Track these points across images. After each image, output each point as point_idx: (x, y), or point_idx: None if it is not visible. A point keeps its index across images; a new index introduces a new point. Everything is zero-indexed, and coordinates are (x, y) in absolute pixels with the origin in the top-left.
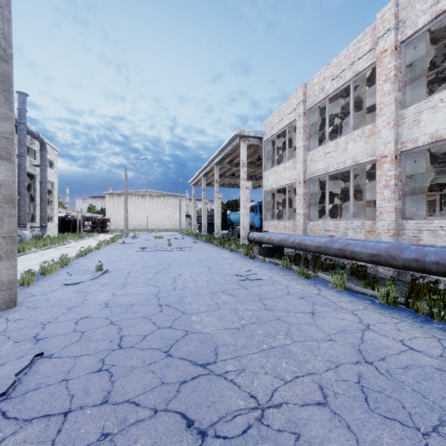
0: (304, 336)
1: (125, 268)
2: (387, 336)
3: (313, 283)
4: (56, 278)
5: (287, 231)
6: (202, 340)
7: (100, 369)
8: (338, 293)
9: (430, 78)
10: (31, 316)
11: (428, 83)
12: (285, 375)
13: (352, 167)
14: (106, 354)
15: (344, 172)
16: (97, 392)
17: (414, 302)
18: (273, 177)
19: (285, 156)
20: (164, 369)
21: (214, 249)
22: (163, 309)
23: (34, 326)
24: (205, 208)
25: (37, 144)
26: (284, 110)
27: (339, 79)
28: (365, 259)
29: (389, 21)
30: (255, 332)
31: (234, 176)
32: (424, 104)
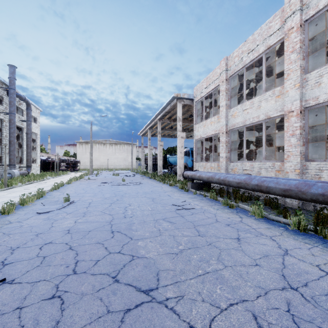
0: (234, 261)
1: (88, 199)
2: (304, 261)
3: (235, 212)
4: (32, 207)
5: (213, 170)
6: (146, 265)
7: (53, 296)
8: (256, 220)
9: (325, 51)
10: (4, 241)
11: (323, 55)
12: (220, 303)
13: (265, 120)
14: (61, 279)
15: (257, 125)
16: (46, 322)
17: (321, 230)
18: (202, 129)
19: (211, 113)
20: (110, 296)
21: (157, 184)
22: (114, 235)
23: (4, 251)
24: (151, 152)
25: (24, 105)
26: (211, 78)
27: (254, 52)
28: (278, 193)
29: (295, 4)
30: (191, 257)
31: (172, 129)
32: (324, 69)
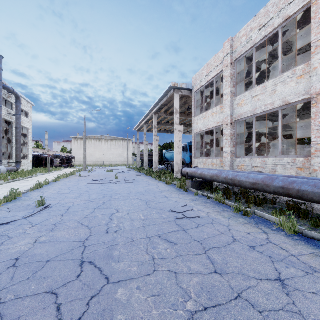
0: None
1: (68, 202)
2: None
3: (254, 223)
4: None
5: (215, 166)
6: None
7: None
8: (289, 238)
9: None
10: None
11: None
12: None
13: (281, 108)
14: None
15: (267, 115)
16: None
17: None
18: (202, 121)
19: (211, 105)
20: None
21: (152, 182)
22: (83, 270)
23: None
24: (146, 148)
25: (13, 98)
26: (212, 64)
27: (267, 27)
28: (318, 200)
29: None
30: None
31: (168, 124)
32: None
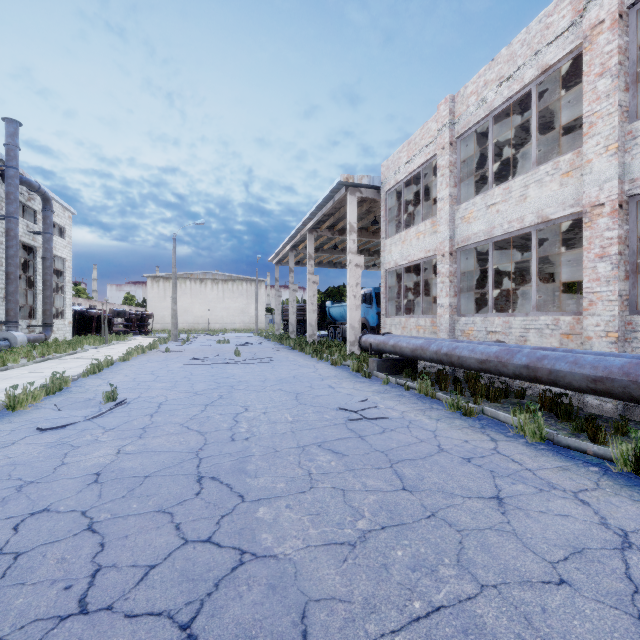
0: (500, 568)
1: (157, 396)
2: None
3: (479, 427)
4: (31, 415)
5: (422, 332)
6: (274, 583)
7: None
8: (531, 447)
9: None
10: None
11: None
12: None
13: (536, 227)
14: (38, 635)
15: (515, 238)
16: None
17: None
18: (399, 248)
19: (416, 216)
20: None
21: (306, 361)
22: (203, 487)
23: None
24: (294, 297)
25: (38, 201)
26: (417, 141)
27: (513, 81)
28: (578, 386)
29: None
30: (390, 555)
31: (337, 250)
32: None
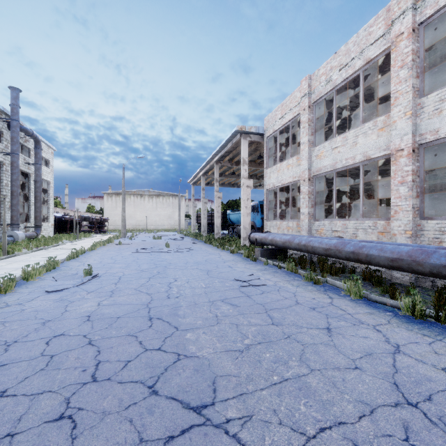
0: (323, 362)
1: (117, 272)
2: (424, 363)
3: (323, 290)
4: (39, 284)
5: (290, 231)
6: (197, 368)
7: (60, 416)
8: (353, 302)
9: (445, 67)
10: None
11: (444, 73)
12: (306, 427)
13: (363, 163)
14: (74, 390)
15: (352, 169)
16: None
17: (445, 316)
18: (275, 175)
19: (287, 153)
20: (145, 416)
21: (213, 251)
22: (153, 323)
23: None
24: (205, 207)
25: (31, 142)
26: (287, 104)
27: (348, 68)
28: (383, 264)
29: (406, 0)
30: (262, 356)
31: (234, 175)
32: None
